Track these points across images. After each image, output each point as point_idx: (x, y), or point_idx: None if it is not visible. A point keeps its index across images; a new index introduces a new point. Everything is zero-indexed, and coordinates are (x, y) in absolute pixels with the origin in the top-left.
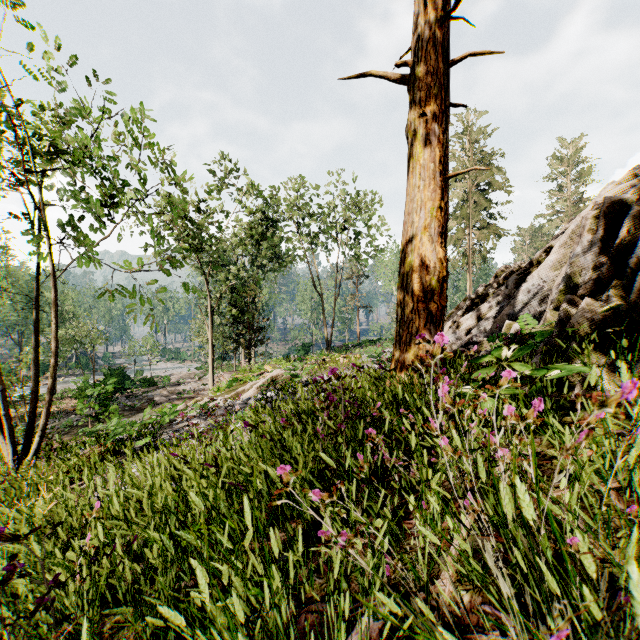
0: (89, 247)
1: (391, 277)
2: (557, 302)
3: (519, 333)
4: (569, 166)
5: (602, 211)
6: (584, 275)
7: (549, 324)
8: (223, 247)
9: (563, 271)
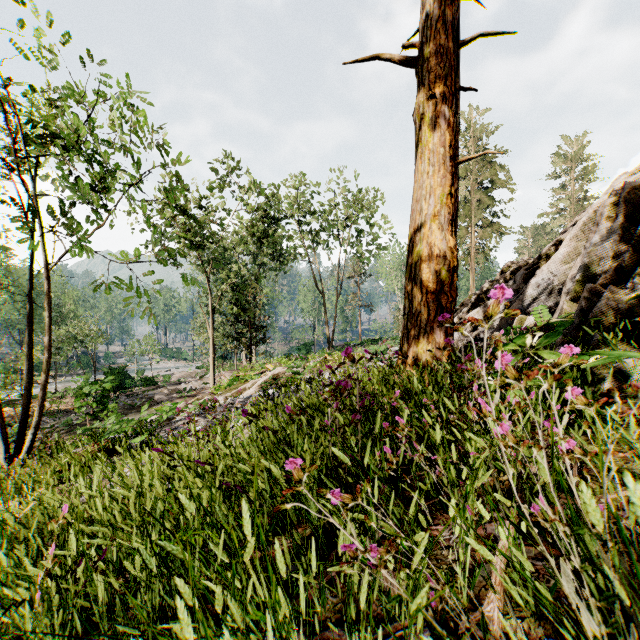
0: (83, 236)
1: (393, 276)
2: (574, 293)
3: (536, 324)
4: (573, 164)
5: (621, 197)
6: (602, 264)
7: (566, 316)
8: (224, 245)
9: (578, 262)
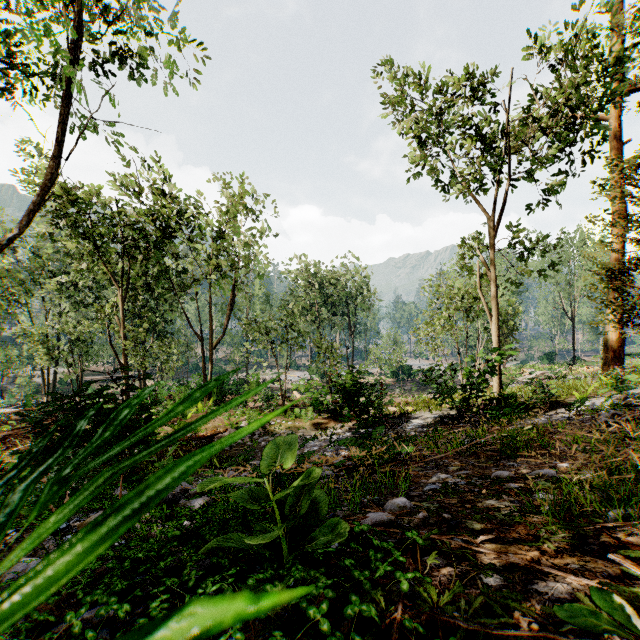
0: None
1: None
2: None
3: None
4: None
5: None
6: None
7: None
8: None
9: None
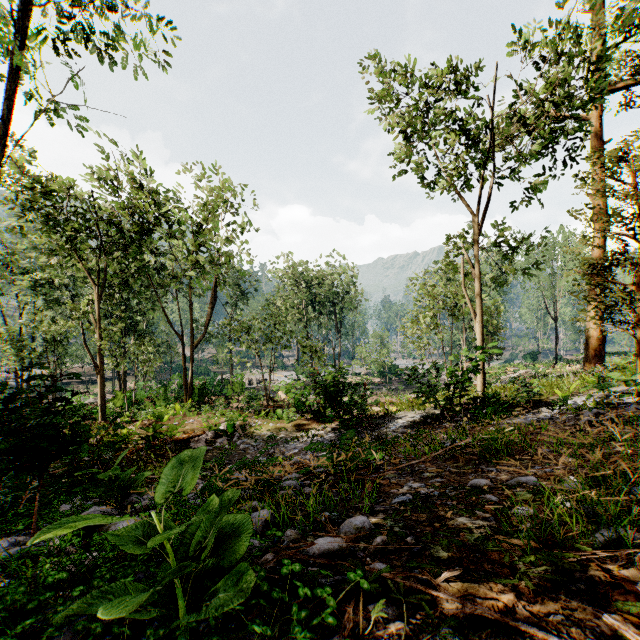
0: None
1: None
2: None
3: None
4: None
5: None
6: None
7: None
8: None
9: None
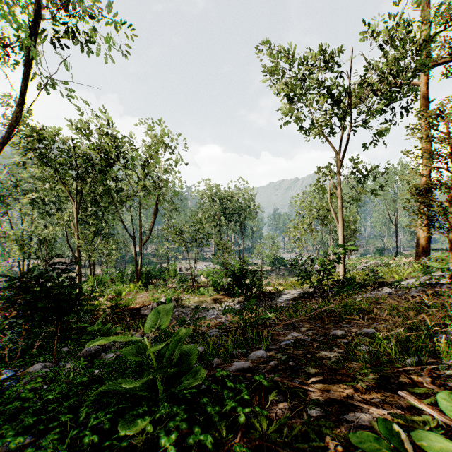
0: None
1: None
2: None
3: None
4: None
5: None
6: None
7: None
8: None
9: None
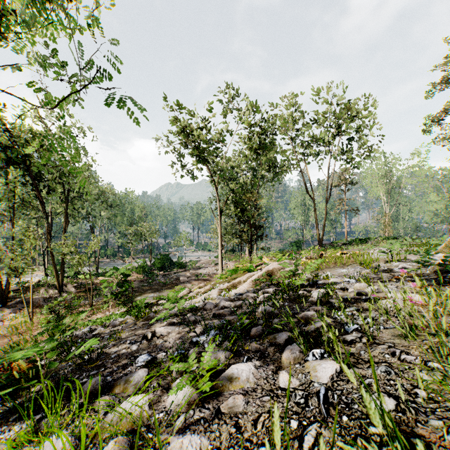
0: None
1: (378, 183)
2: None
3: None
4: None
5: None
6: None
7: None
8: (232, 165)
9: None
